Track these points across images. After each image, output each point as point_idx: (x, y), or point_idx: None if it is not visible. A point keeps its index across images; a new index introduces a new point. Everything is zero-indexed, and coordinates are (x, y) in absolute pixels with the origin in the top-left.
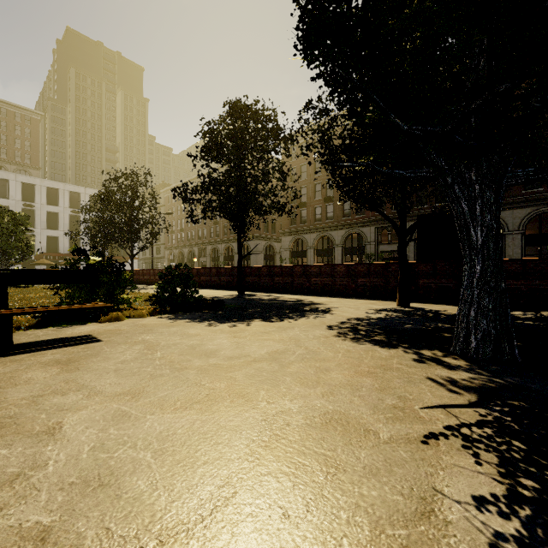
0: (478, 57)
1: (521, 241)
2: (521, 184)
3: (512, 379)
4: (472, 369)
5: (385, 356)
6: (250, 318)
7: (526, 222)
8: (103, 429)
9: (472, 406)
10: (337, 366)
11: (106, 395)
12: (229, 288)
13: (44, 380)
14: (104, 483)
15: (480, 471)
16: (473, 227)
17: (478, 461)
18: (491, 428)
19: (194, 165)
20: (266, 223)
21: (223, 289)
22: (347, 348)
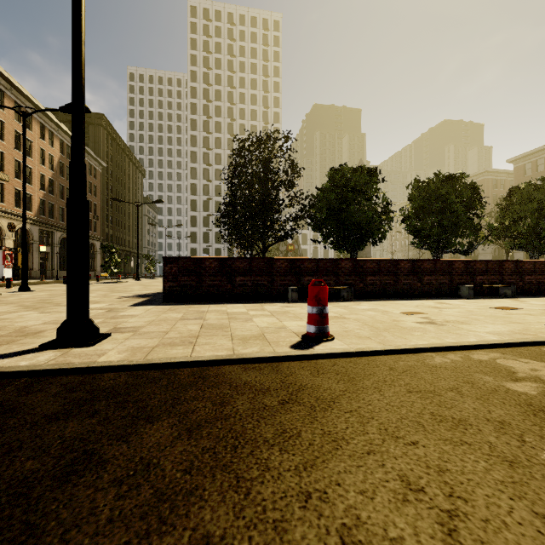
0: None
1: None
2: None
3: None
4: None
5: None
6: None
7: None
8: None
9: None
10: None
11: None
12: None
13: None
14: None
15: None
16: None
17: None
18: None
19: None
20: None
21: None
22: None
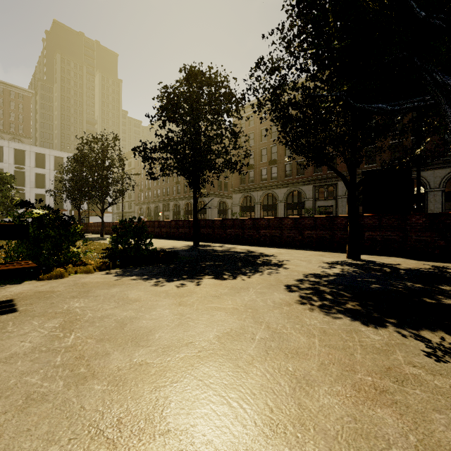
0: None
1: (442, 197)
2: None
3: None
4: None
5: (380, 345)
6: (201, 275)
7: (446, 180)
8: None
9: None
10: (322, 372)
11: None
12: (186, 239)
13: None
14: None
15: None
16: None
17: None
18: None
19: (152, 125)
20: (220, 182)
21: (180, 240)
22: (320, 325)
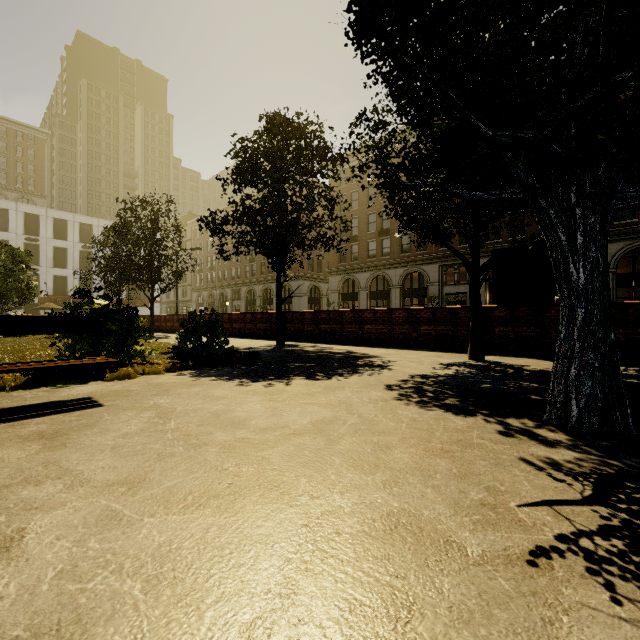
0: (581, 44)
1: (612, 281)
2: (633, 207)
3: (632, 461)
4: (576, 446)
5: (462, 427)
6: (290, 376)
7: (617, 259)
8: (80, 540)
9: (587, 502)
10: (401, 442)
11: (94, 485)
12: (266, 338)
13: (17, 462)
14: (64, 638)
15: (622, 616)
16: (574, 262)
17: (615, 598)
18: (621, 539)
19: (224, 190)
20: (311, 260)
21: (259, 339)
22: (412, 415)
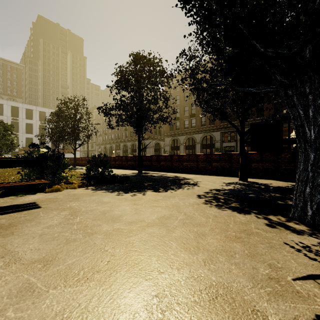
0: None
1: None
2: None
3: None
4: (314, 234)
5: (244, 221)
6: (145, 189)
7: None
8: (2, 310)
9: None
10: (211, 231)
11: (23, 262)
12: (133, 169)
13: None
14: None
15: None
16: (308, 126)
17: None
18: None
19: (111, 92)
20: (155, 129)
21: (129, 169)
22: (214, 213)
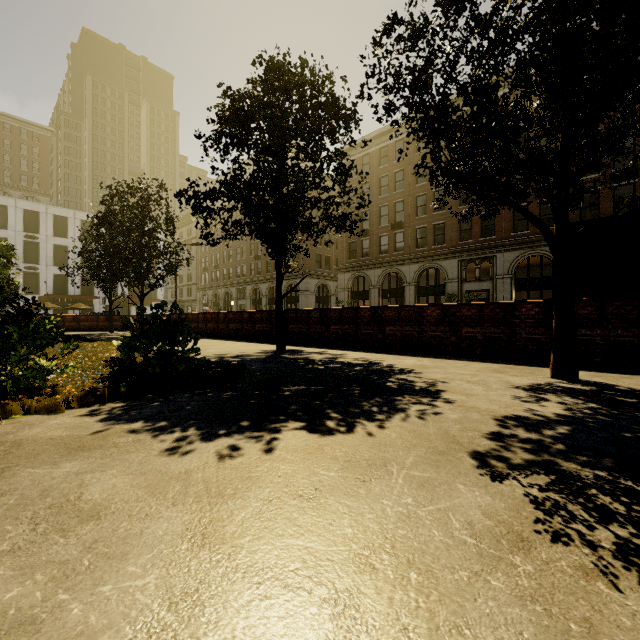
0: None
1: None
2: None
3: None
4: None
5: None
6: (279, 418)
7: None
8: None
9: None
10: None
11: None
12: (266, 340)
13: None
14: None
15: None
16: None
17: None
18: None
19: (205, 151)
20: (319, 257)
21: (257, 342)
22: None
